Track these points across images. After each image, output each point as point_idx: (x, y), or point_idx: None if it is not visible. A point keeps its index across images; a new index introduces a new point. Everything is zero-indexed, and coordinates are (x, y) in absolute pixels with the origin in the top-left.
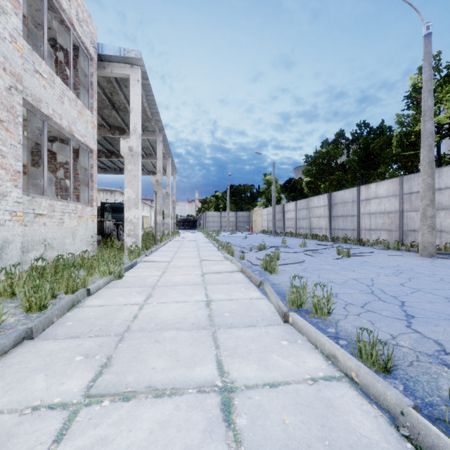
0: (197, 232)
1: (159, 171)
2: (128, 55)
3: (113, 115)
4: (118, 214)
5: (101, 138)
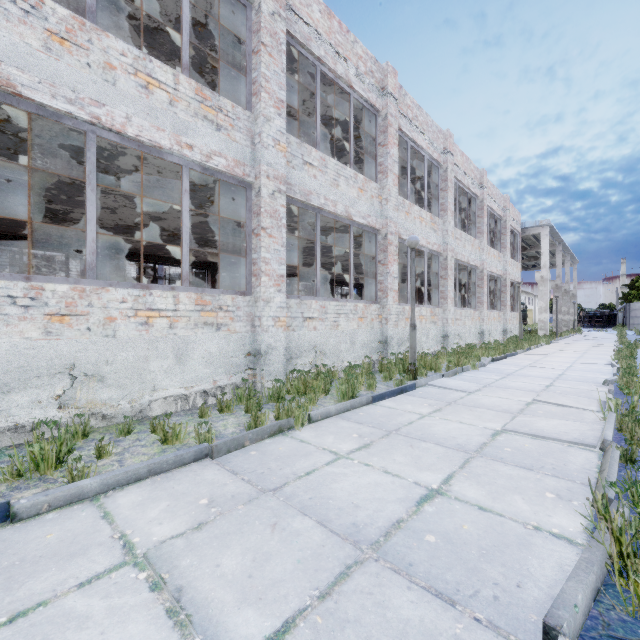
0: (612, 331)
1: (558, 276)
2: (541, 224)
3: None
4: None
5: None
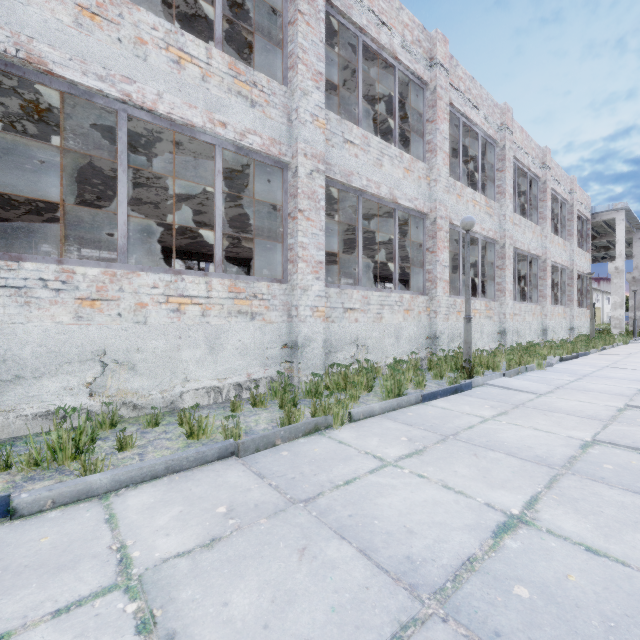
0: None
1: (635, 268)
2: (615, 207)
3: None
4: None
5: None
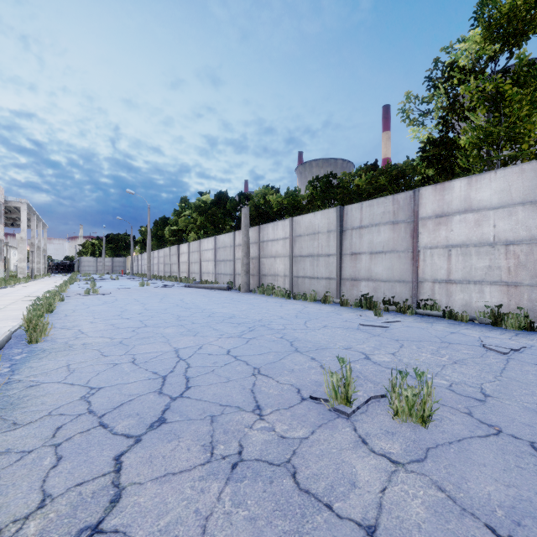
0: None
1: (33, 237)
2: (21, 201)
3: None
4: None
5: None
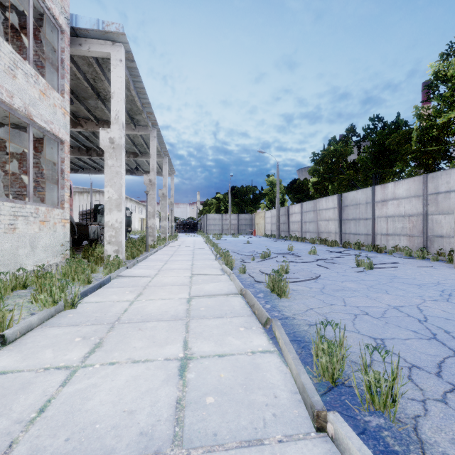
0: (197, 235)
1: (152, 169)
2: (107, 28)
3: (100, 107)
4: None
5: (90, 133)
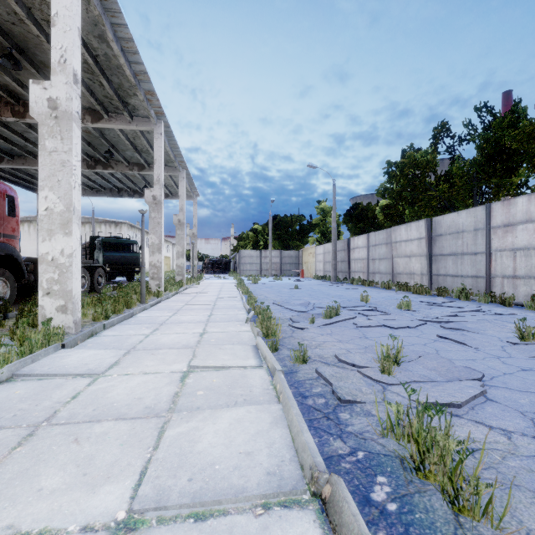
0: (229, 277)
1: (157, 181)
2: None
3: None
4: (113, 253)
5: None
